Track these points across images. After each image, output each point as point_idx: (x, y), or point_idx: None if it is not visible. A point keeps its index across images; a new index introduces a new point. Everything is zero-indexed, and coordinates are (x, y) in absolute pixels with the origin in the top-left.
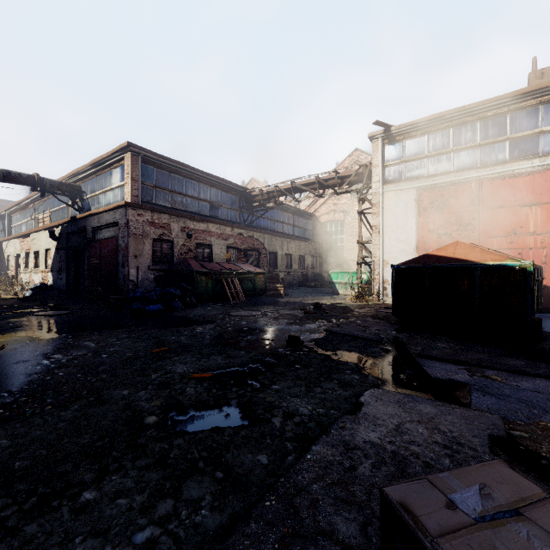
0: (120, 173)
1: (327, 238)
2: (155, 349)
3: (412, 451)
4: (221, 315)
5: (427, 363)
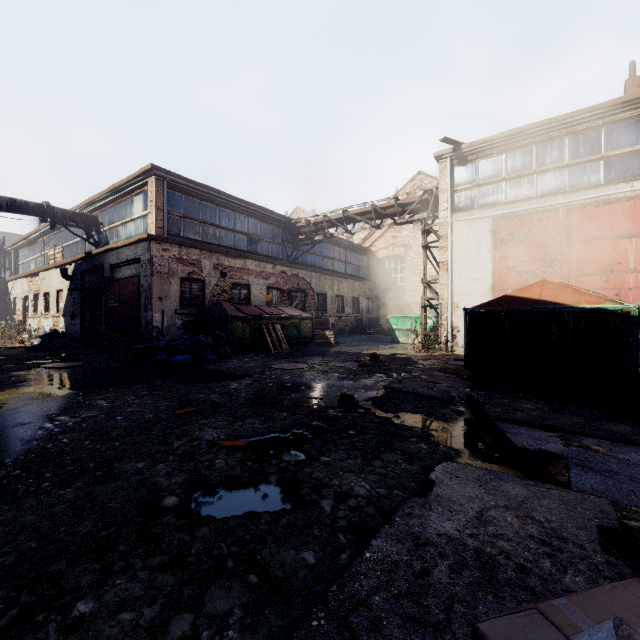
0: (143, 200)
1: (385, 277)
2: (181, 409)
3: (500, 548)
4: (260, 368)
5: (510, 429)
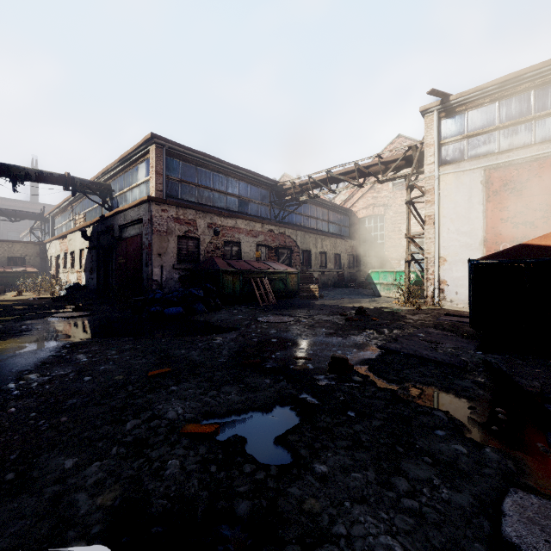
0: (146, 167)
1: (365, 235)
2: (155, 369)
3: None
4: (246, 321)
5: None
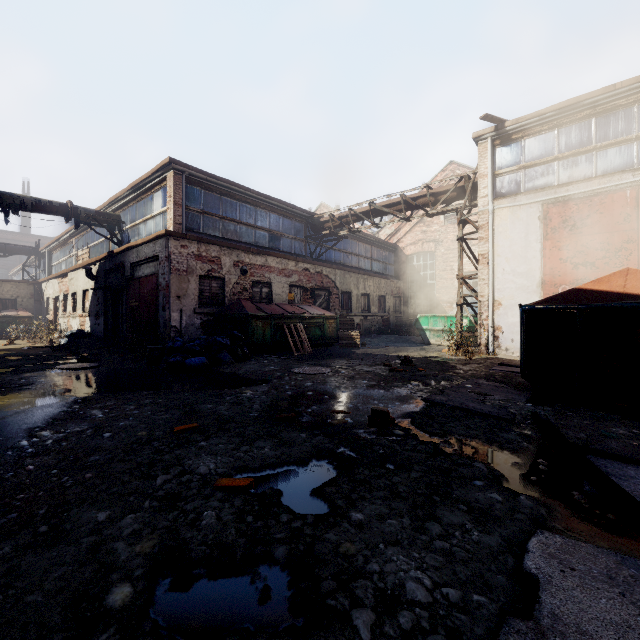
0: (162, 196)
1: (414, 274)
2: (181, 425)
3: None
4: (279, 373)
5: (612, 469)
